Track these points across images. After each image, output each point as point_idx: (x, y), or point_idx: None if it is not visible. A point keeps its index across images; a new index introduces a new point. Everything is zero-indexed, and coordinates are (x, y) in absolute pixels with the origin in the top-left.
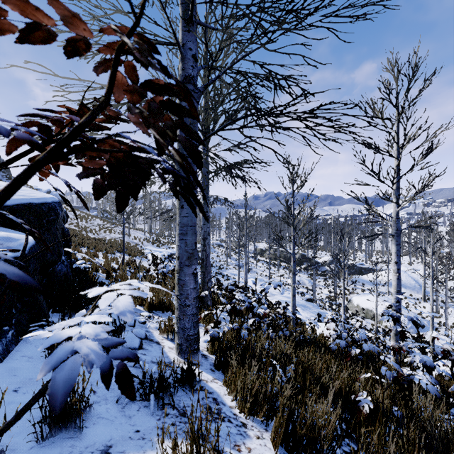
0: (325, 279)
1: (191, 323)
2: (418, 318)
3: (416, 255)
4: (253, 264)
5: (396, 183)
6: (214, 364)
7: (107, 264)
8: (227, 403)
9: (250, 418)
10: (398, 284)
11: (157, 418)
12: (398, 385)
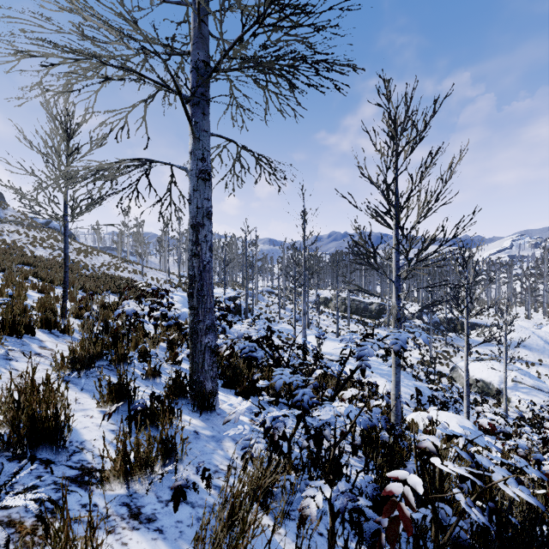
0: (415, 338)
1: None
2: None
3: (534, 306)
4: (315, 317)
5: None
6: None
7: (41, 301)
8: None
9: None
10: None
11: None
12: None
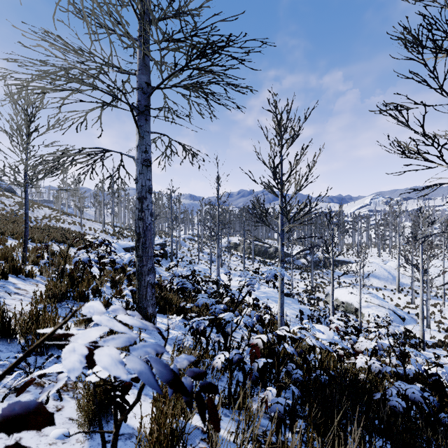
0: (301, 273)
1: None
2: None
3: (383, 248)
4: (227, 259)
5: None
6: None
7: (2, 251)
8: None
9: None
10: None
11: None
12: None
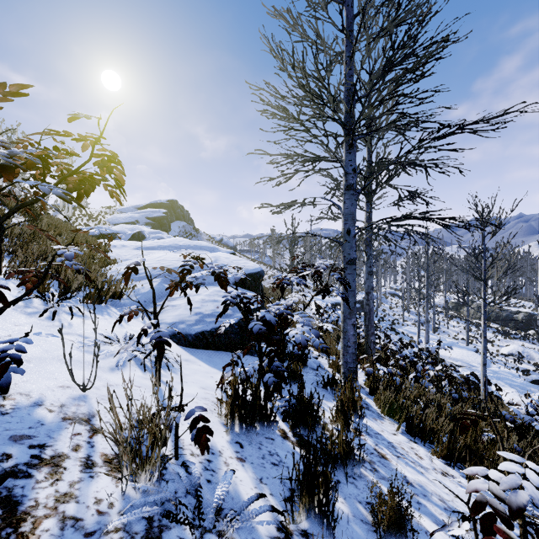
0: None
1: (352, 359)
2: None
3: None
4: (443, 323)
5: None
6: (369, 391)
7: None
8: (374, 408)
9: (388, 417)
10: None
11: (332, 396)
12: (514, 424)
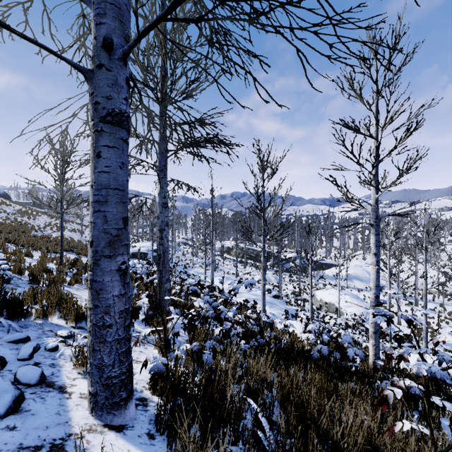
0: (290, 275)
1: (115, 356)
2: (413, 316)
3: (368, 251)
4: (220, 263)
5: (375, 167)
6: (156, 421)
7: (40, 264)
8: None
9: None
10: (377, 277)
11: None
12: None
